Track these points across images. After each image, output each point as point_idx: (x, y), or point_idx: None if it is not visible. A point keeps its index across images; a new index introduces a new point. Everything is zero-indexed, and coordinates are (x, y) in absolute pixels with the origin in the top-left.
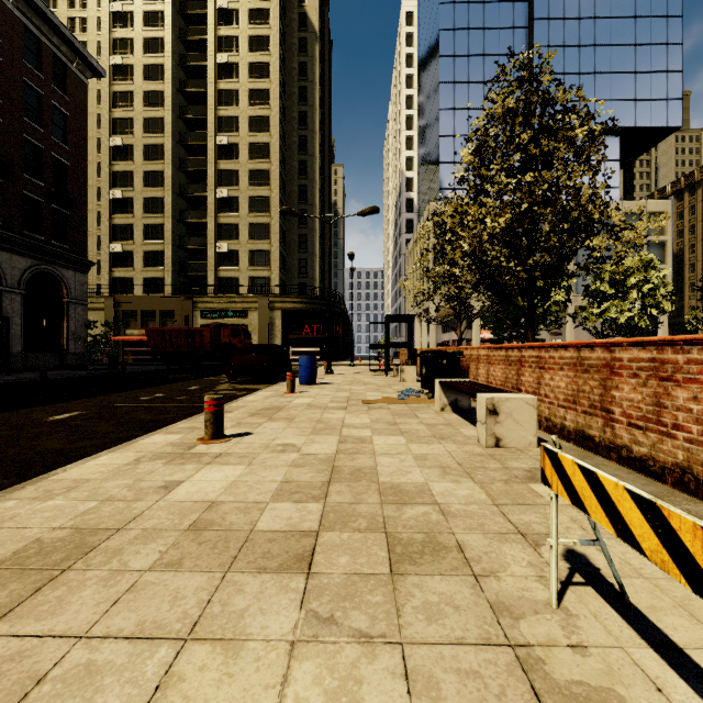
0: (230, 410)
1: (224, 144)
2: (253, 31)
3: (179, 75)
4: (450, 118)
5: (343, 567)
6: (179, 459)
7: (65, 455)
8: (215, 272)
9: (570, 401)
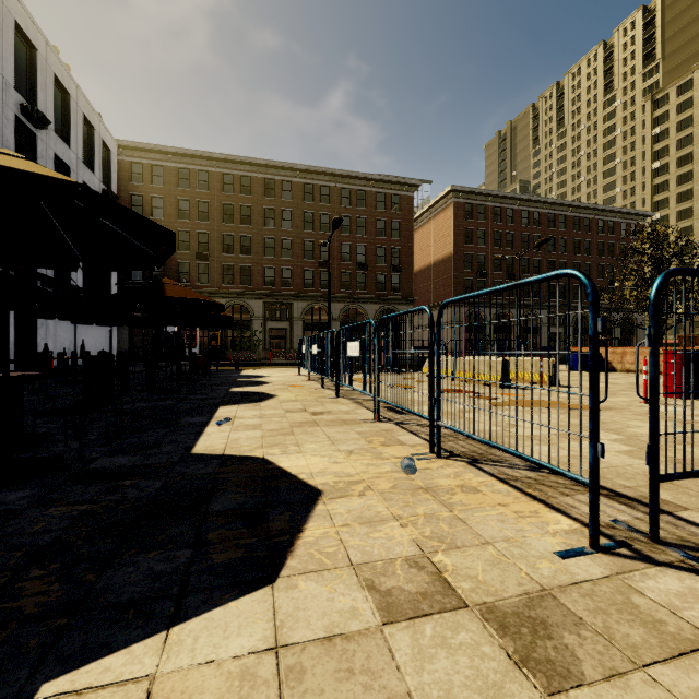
0: None
1: None
2: None
3: None
4: None
5: None
6: None
7: None
8: None
9: None
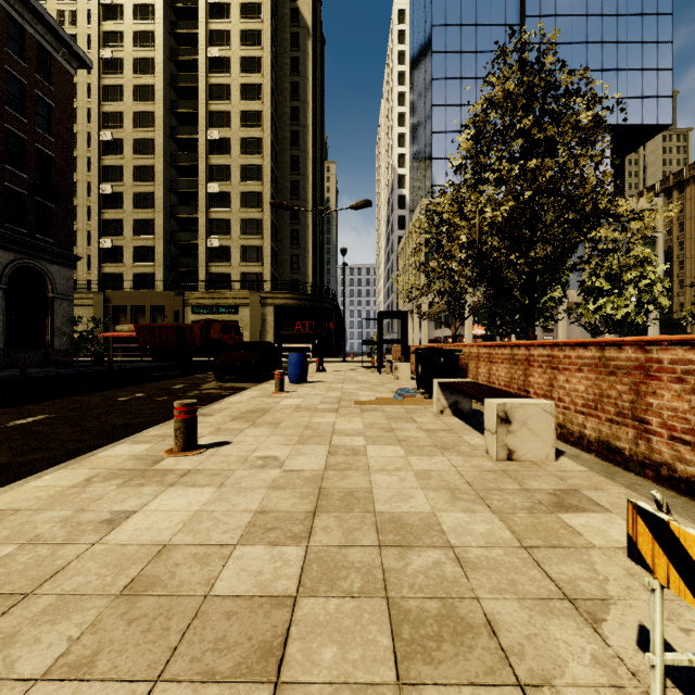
0: (211, 413)
1: (215, 139)
2: (244, 25)
3: (170, 69)
4: (443, 114)
5: (327, 669)
6: (138, 479)
7: (7, 472)
8: (207, 268)
9: (591, 407)
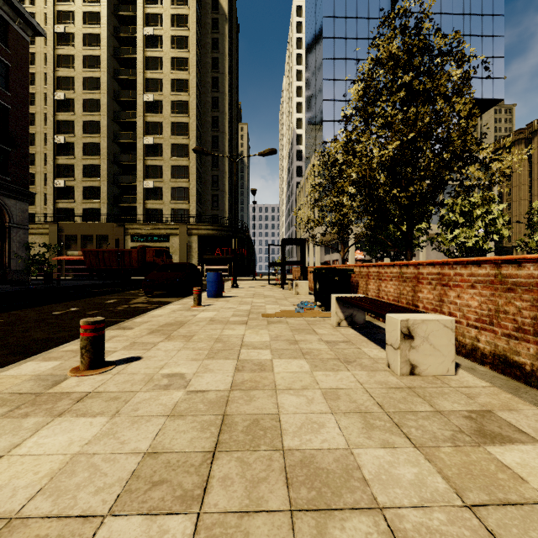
0: (131, 326)
1: (151, 101)
2: (174, 10)
3: (113, 43)
4: (331, 86)
5: None
6: (26, 406)
7: None
8: (143, 205)
9: (485, 322)
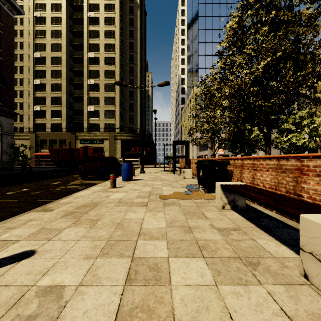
0: (53, 207)
1: (92, 57)
2: (106, 1)
3: (69, 22)
4: (203, 46)
5: None
6: None
7: None
8: (87, 121)
9: None
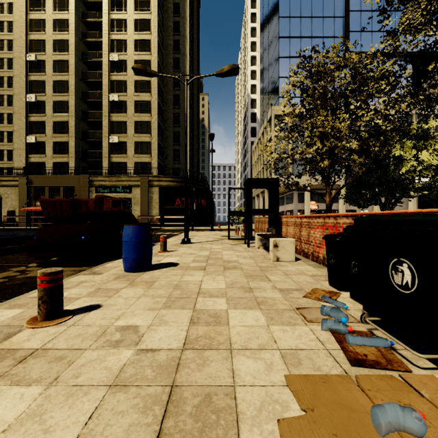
0: None
1: (115, 60)
2: None
3: (81, 8)
4: (287, 43)
5: None
6: None
7: None
8: (109, 158)
9: None
